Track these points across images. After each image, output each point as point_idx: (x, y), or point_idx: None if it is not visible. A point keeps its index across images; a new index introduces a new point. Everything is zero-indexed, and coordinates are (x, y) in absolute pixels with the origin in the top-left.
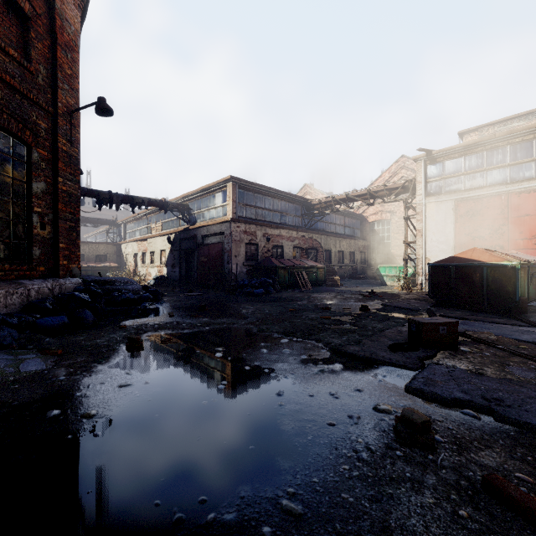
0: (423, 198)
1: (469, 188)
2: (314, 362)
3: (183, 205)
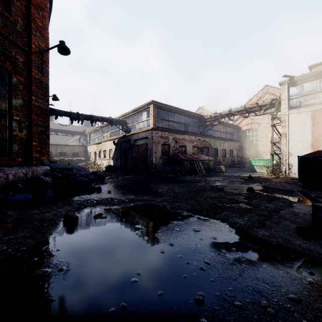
0: (286, 111)
1: None
2: (227, 247)
3: (123, 121)
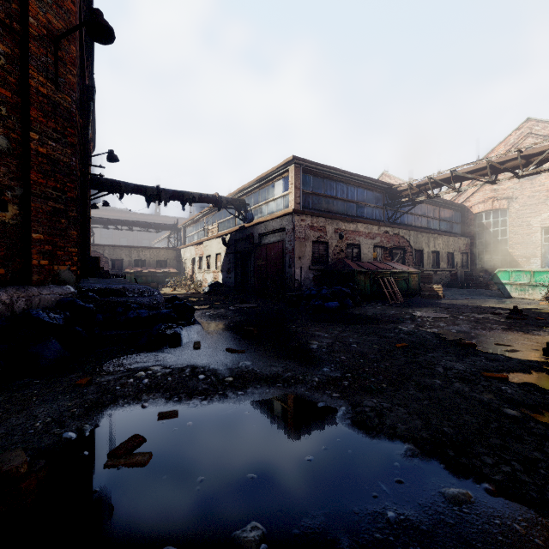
0: None
1: None
2: None
3: (239, 200)
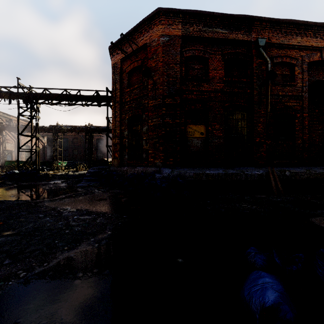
0: None
1: None
2: None
3: None
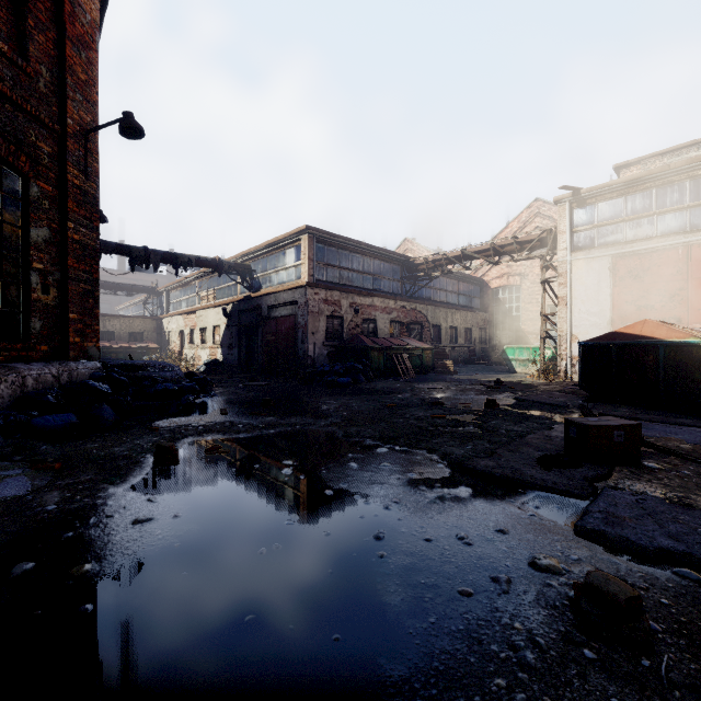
0: (568, 254)
1: (632, 239)
2: (428, 483)
3: (244, 266)
